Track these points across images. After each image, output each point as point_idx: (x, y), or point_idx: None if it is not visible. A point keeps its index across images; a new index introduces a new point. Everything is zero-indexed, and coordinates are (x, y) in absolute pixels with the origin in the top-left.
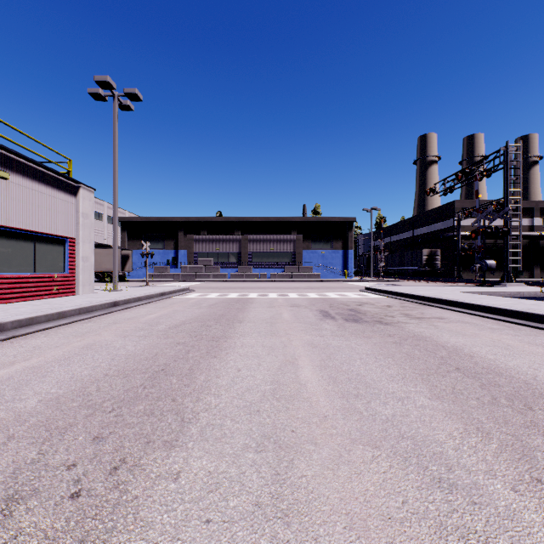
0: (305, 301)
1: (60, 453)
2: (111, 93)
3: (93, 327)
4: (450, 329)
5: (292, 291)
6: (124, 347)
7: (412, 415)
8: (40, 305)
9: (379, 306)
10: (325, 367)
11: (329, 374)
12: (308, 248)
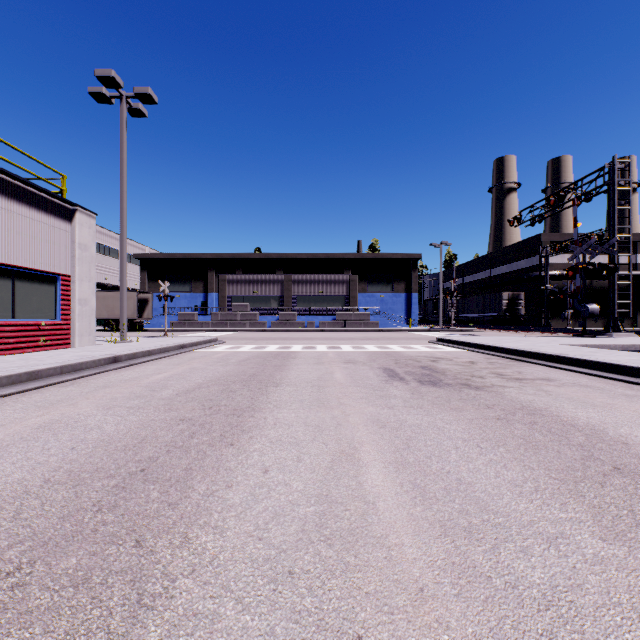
0: (363, 355)
1: None
2: (118, 94)
3: (72, 393)
4: (568, 396)
5: (346, 342)
6: (100, 426)
7: (590, 585)
8: (11, 362)
9: (460, 362)
10: (404, 465)
11: (412, 480)
12: (364, 291)
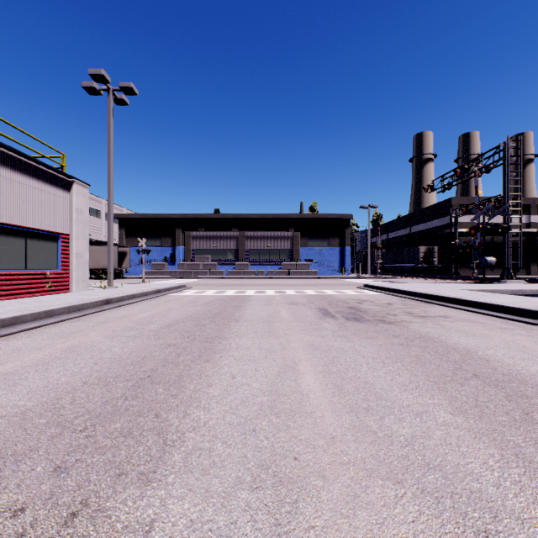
0: (303, 298)
1: (9, 491)
2: (106, 87)
3: (82, 327)
4: (457, 329)
5: (290, 288)
6: (110, 349)
7: (435, 435)
8: (29, 303)
9: (380, 304)
10: (329, 373)
11: (333, 382)
12: (305, 245)
